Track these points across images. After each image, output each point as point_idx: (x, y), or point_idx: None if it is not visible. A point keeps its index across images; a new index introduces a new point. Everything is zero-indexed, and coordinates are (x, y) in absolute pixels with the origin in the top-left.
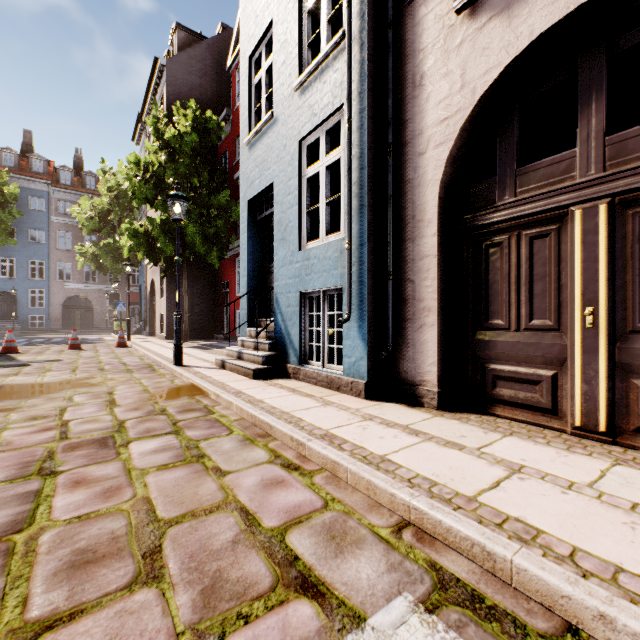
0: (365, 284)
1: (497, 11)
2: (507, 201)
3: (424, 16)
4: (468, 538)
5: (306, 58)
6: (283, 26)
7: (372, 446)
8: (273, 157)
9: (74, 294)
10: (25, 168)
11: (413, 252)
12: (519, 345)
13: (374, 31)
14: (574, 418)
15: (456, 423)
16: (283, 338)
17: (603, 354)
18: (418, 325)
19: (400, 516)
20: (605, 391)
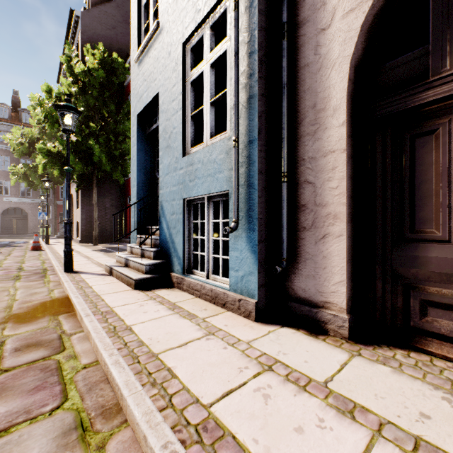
0: (255, 187)
1: None
2: (449, 72)
3: None
4: None
5: None
6: None
7: None
8: (159, 67)
9: (11, 206)
10: None
11: (313, 148)
12: None
13: None
14: None
15: (389, 374)
16: (168, 246)
17: None
18: (320, 235)
19: None
20: None
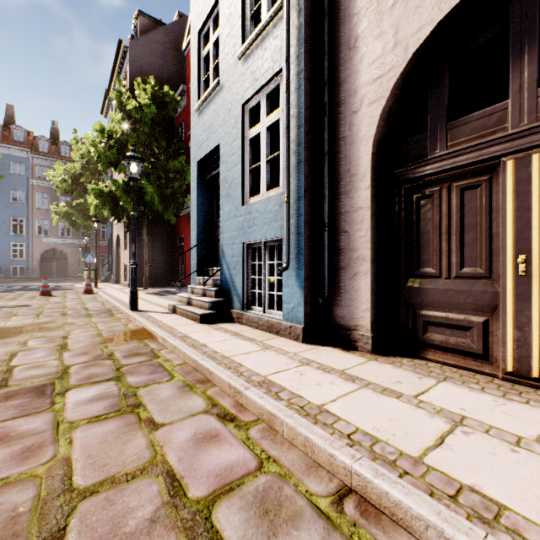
0: (302, 235)
1: None
2: (438, 154)
3: None
4: (421, 518)
5: (249, 29)
6: (228, 1)
7: (309, 394)
8: (219, 121)
9: (51, 247)
10: (7, 137)
11: (348, 205)
12: (450, 292)
13: None
14: (506, 364)
15: (390, 368)
16: (228, 285)
17: (536, 301)
18: (352, 273)
19: (340, 480)
20: (538, 338)
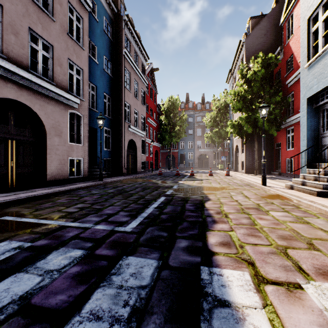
0: None
1: None
2: None
3: None
4: None
5: None
6: None
7: None
8: None
9: (202, 153)
10: (187, 107)
11: None
12: None
13: None
14: None
15: None
16: None
17: None
18: None
19: None
20: None
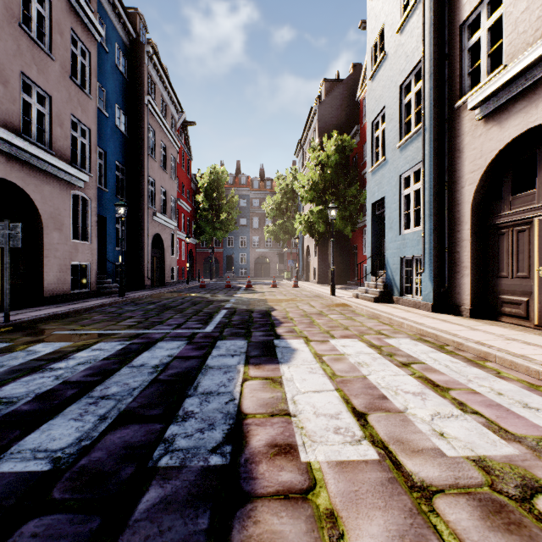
0: (432, 254)
1: (495, 123)
2: (506, 213)
3: (464, 117)
4: (432, 333)
5: (403, 130)
6: (391, 111)
7: (419, 321)
8: (385, 182)
9: (260, 255)
10: (237, 183)
11: (458, 237)
12: (512, 285)
13: (437, 125)
14: (534, 320)
15: (472, 321)
16: (391, 282)
17: None
18: (461, 275)
19: (418, 333)
20: None
